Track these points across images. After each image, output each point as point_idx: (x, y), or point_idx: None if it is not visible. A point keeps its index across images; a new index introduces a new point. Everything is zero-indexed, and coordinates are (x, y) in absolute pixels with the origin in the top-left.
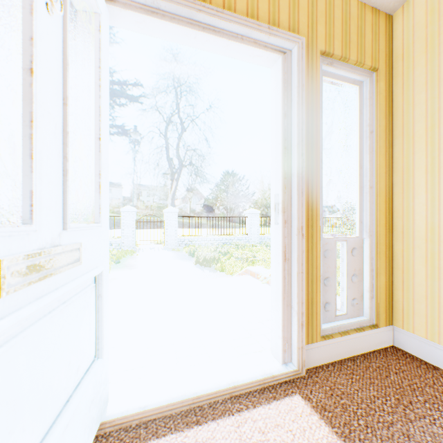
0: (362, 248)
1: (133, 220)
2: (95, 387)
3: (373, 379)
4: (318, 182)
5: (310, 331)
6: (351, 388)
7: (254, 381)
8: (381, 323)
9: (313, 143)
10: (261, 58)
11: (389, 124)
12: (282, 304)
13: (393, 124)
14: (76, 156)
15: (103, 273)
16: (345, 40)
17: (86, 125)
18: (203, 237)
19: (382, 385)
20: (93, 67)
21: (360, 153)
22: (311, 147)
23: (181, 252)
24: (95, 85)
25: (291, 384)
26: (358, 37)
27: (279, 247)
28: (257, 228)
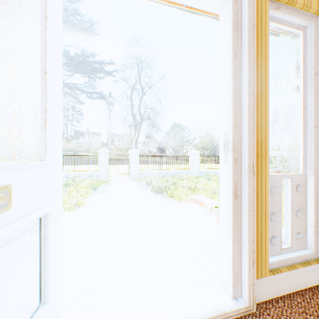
0: (306, 185)
1: (106, 158)
2: None
3: None
4: (266, 121)
5: (259, 266)
6: None
7: (206, 318)
8: None
9: (262, 83)
10: (212, 2)
11: None
12: (232, 241)
13: None
14: (21, 91)
15: (49, 213)
16: None
17: (31, 58)
18: (157, 171)
19: None
20: None
21: (304, 94)
22: (260, 87)
23: (141, 182)
24: (41, 16)
25: None
26: None
27: (229, 184)
28: (198, 164)
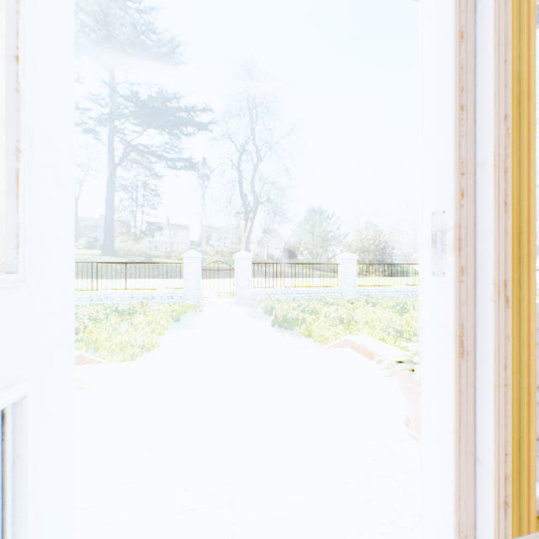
0: None
1: (197, 268)
2: None
3: None
4: (531, 183)
5: (515, 510)
6: None
7: None
8: None
9: (521, 98)
10: None
11: None
12: (455, 452)
13: None
14: None
15: (27, 399)
16: None
17: None
18: (283, 290)
19: None
20: None
21: None
22: (516, 106)
23: (255, 309)
24: None
25: None
26: None
27: (446, 325)
28: (354, 278)
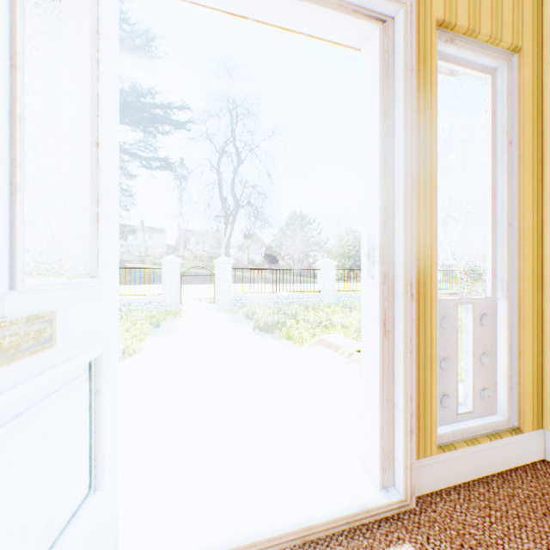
0: (495, 315)
1: (177, 273)
2: (89, 537)
3: (524, 519)
4: (433, 216)
5: (421, 440)
6: (492, 535)
7: (338, 517)
8: (526, 426)
9: (426, 158)
10: (349, 31)
11: (537, 130)
12: (380, 400)
13: (544, 131)
14: (61, 172)
15: (103, 355)
16: (473, 4)
17: (76, 123)
18: (264, 295)
19: (540, 531)
20: (88, 32)
21: (493, 174)
22: (423, 163)
23: (236, 314)
24: (91, 60)
25: (395, 523)
26: (492, 0)
27: (375, 313)
28: (333, 284)
